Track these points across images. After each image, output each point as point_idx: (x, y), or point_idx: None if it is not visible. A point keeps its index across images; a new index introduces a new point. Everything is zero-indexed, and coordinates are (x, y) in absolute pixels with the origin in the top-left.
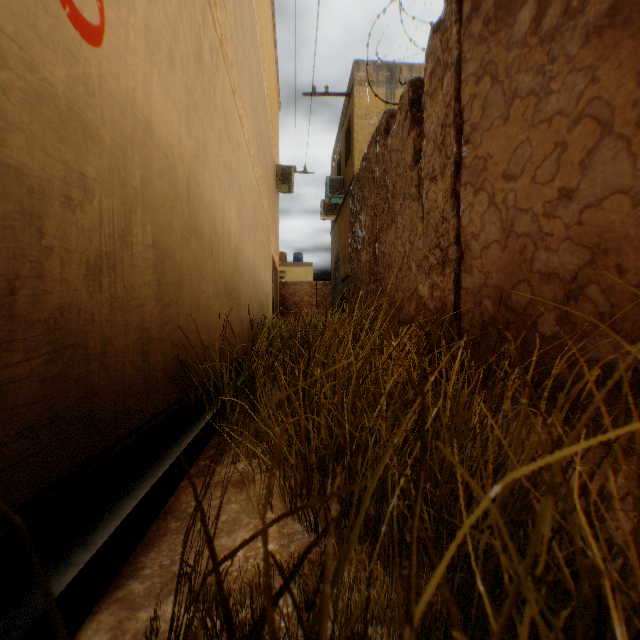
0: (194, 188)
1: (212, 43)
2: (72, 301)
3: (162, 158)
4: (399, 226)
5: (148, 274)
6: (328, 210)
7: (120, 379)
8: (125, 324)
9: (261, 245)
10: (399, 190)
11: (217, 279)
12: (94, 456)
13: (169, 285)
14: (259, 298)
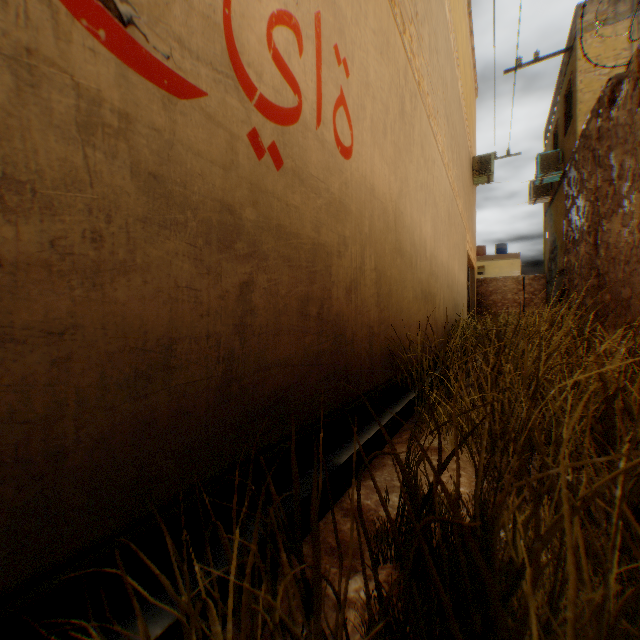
0: (399, 217)
1: (411, 91)
2: (340, 310)
3: (379, 206)
4: (624, 212)
5: (372, 289)
6: (539, 192)
7: (359, 358)
8: (361, 323)
9: (455, 246)
10: (625, 170)
11: (415, 286)
12: (348, 401)
13: (383, 295)
14: (453, 299)
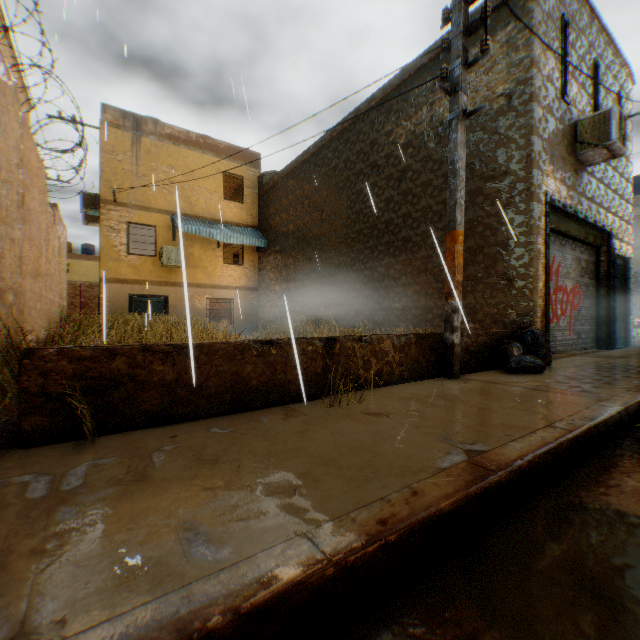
0: None
1: None
2: None
3: None
4: None
5: None
6: (91, 218)
7: None
8: None
9: None
10: None
11: None
12: None
13: None
14: None
